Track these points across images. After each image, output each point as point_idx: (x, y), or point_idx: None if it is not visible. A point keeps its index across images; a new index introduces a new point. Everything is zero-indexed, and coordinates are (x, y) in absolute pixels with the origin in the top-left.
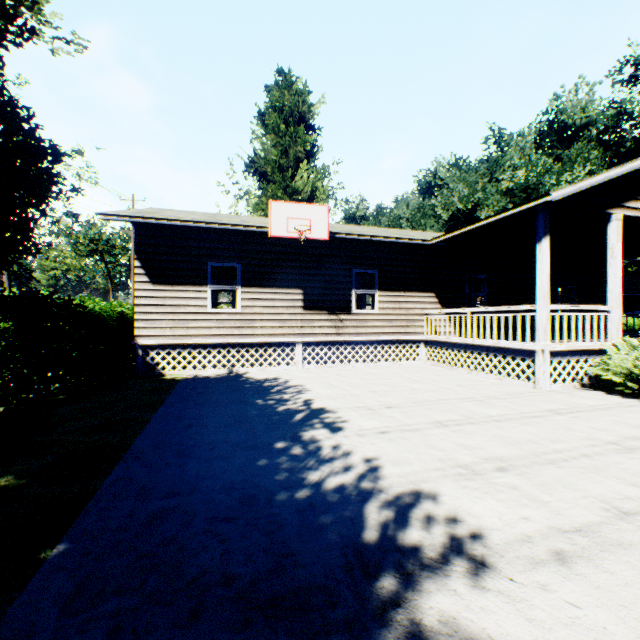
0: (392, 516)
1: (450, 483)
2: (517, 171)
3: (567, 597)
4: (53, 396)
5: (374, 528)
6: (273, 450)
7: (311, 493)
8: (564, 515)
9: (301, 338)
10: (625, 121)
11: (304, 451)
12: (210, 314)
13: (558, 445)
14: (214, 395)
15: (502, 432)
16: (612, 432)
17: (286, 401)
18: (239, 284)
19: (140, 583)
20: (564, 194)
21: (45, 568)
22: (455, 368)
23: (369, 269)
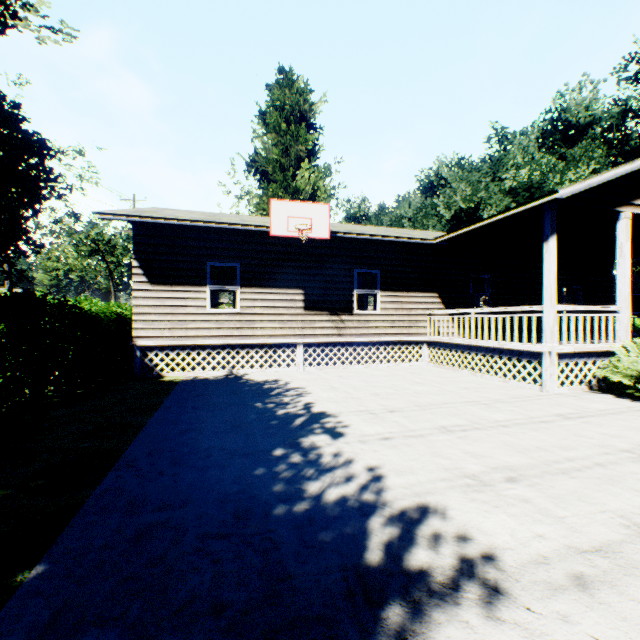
0: (396, 533)
1: (458, 495)
2: (520, 170)
3: (592, 631)
4: (48, 399)
5: (377, 547)
6: (271, 458)
7: (310, 506)
8: (581, 532)
9: (302, 339)
10: (631, 119)
11: (303, 459)
12: (209, 315)
13: (570, 453)
14: (212, 398)
15: (510, 438)
16: (625, 439)
17: (286, 404)
18: (239, 284)
19: (122, 611)
20: (572, 191)
21: (21, 593)
22: (459, 370)
23: (371, 269)
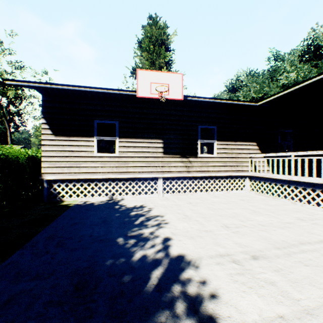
0: None
1: None
2: (290, 73)
3: None
4: None
5: None
6: None
7: None
8: None
9: (161, 174)
10: None
11: None
12: (96, 157)
13: None
14: (83, 228)
15: None
16: None
17: (145, 241)
18: (117, 136)
19: None
20: None
21: None
22: (278, 198)
23: (210, 125)
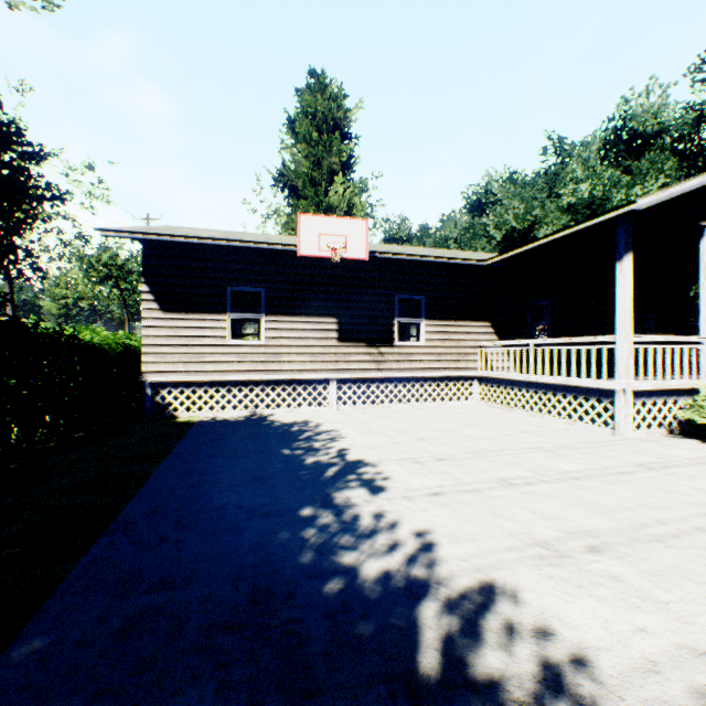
0: (456, 625)
1: (529, 571)
2: (580, 185)
3: None
4: (42, 443)
5: (432, 645)
6: (298, 519)
7: (345, 585)
8: (695, 625)
9: (335, 374)
10: None
11: (337, 520)
12: (230, 347)
13: (660, 513)
14: (231, 443)
15: (585, 494)
16: None
17: (316, 451)
18: (263, 312)
19: None
20: (652, 202)
21: None
22: (515, 410)
23: (414, 294)
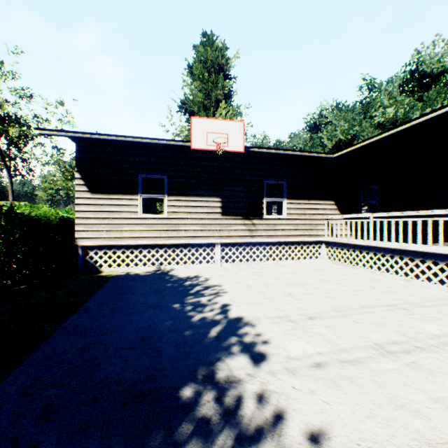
0: None
1: None
2: (387, 109)
3: None
4: None
5: None
6: (176, 405)
7: None
8: None
9: (219, 240)
10: None
11: (218, 409)
12: (141, 219)
13: None
14: (134, 297)
15: None
16: None
17: (203, 306)
18: (166, 193)
19: None
20: None
21: None
22: (357, 267)
23: (278, 180)
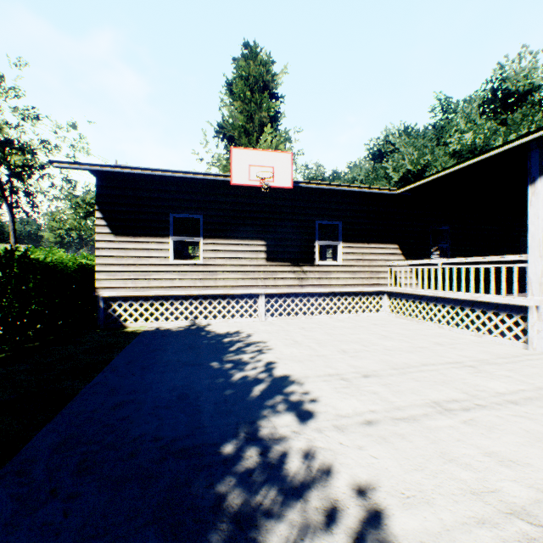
0: None
1: None
2: (464, 134)
3: None
4: None
5: None
6: (217, 460)
7: None
8: None
9: (264, 290)
10: None
11: (262, 464)
12: (172, 266)
13: None
14: (167, 354)
15: (535, 426)
16: None
17: (245, 364)
18: (201, 235)
19: None
20: None
21: None
22: (423, 321)
23: (332, 220)
